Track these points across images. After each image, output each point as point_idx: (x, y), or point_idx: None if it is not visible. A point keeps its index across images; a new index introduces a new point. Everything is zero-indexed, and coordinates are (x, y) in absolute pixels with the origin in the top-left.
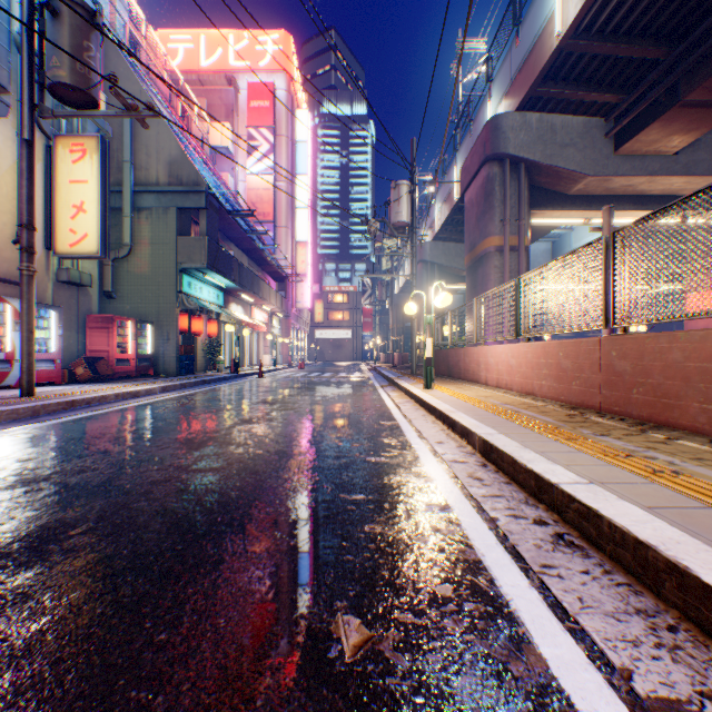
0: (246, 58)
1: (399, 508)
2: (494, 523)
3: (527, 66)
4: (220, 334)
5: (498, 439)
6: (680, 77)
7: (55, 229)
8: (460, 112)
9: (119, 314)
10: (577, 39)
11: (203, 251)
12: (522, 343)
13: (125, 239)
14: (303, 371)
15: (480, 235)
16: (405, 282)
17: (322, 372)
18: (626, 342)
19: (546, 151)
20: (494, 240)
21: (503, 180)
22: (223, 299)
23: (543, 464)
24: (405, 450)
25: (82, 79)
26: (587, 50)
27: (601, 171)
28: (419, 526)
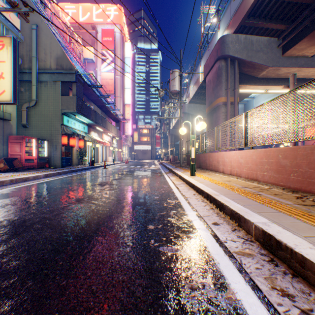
0: (101, 17)
1: None
2: None
3: (240, 9)
4: (86, 146)
5: (281, 234)
6: None
7: None
8: (202, 41)
9: (30, 135)
10: None
11: (74, 104)
12: (248, 149)
13: (33, 97)
14: (127, 164)
15: (214, 97)
16: (175, 123)
17: (136, 165)
18: None
19: (248, 54)
20: (222, 99)
21: (226, 69)
22: (86, 129)
23: None
24: (191, 234)
25: None
26: None
27: (275, 65)
28: None
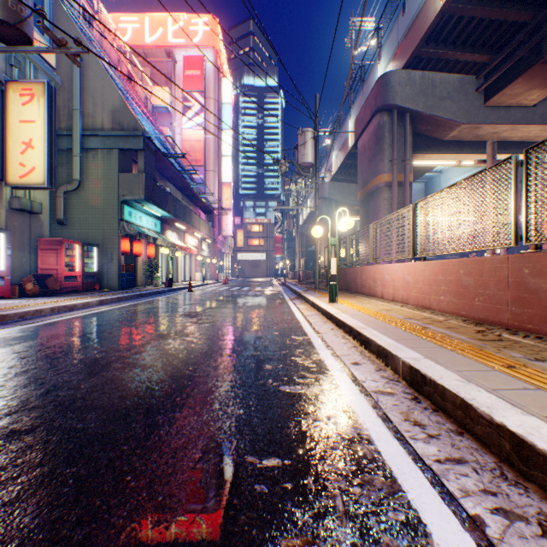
0: (182, 36)
1: (330, 492)
2: (481, 532)
3: (413, 30)
4: (158, 255)
5: (429, 368)
6: (544, 37)
7: (6, 163)
8: (352, 77)
9: (70, 238)
10: (458, 3)
11: (141, 186)
12: (418, 261)
13: (74, 175)
14: (226, 285)
15: (371, 173)
16: (308, 215)
17: (241, 286)
18: (543, 259)
19: (428, 103)
20: (384, 177)
21: (391, 127)
22: (160, 227)
23: (513, 415)
24: (321, 374)
25: (14, 15)
26: (466, 13)
27: (472, 120)
28: (368, 544)
